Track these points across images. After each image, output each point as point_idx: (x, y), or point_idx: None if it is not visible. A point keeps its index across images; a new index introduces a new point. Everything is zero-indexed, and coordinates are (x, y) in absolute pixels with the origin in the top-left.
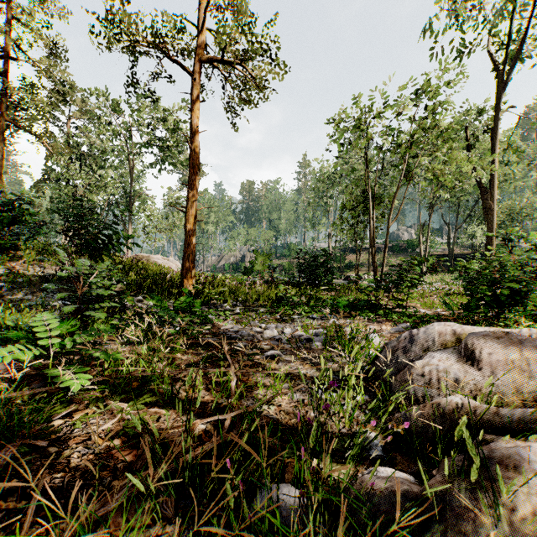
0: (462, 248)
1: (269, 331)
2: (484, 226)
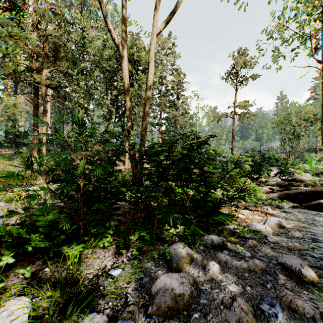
0: None
1: None
2: None
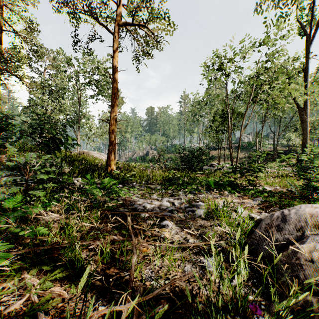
0: (281, 147)
1: (164, 203)
2: (296, 133)
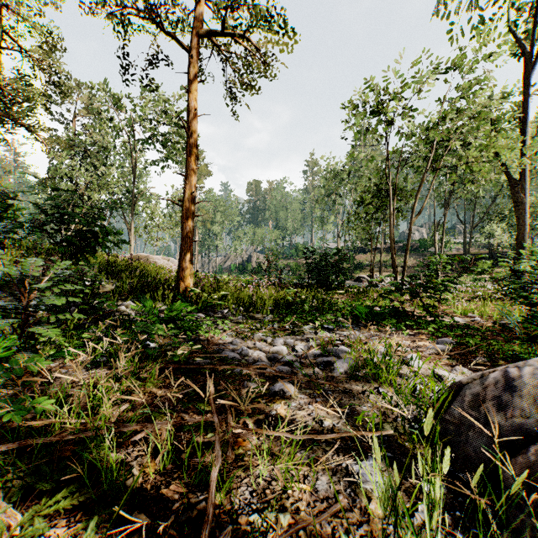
0: (477, 248)
1: (277, 348)
2: (503, 224)
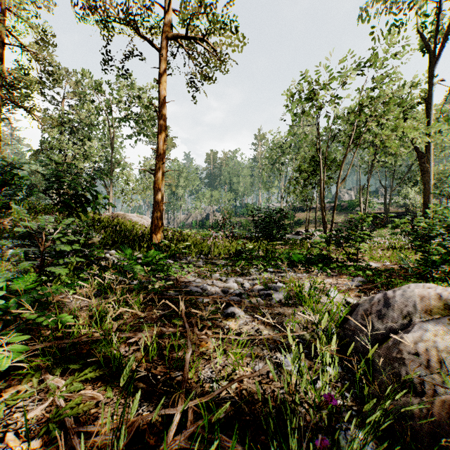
0: (396, 207)
1: (230, 284)
2: (416, 188)
